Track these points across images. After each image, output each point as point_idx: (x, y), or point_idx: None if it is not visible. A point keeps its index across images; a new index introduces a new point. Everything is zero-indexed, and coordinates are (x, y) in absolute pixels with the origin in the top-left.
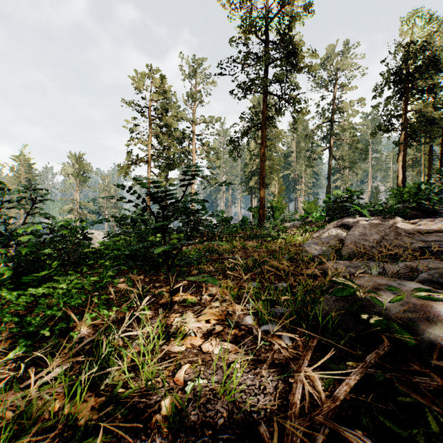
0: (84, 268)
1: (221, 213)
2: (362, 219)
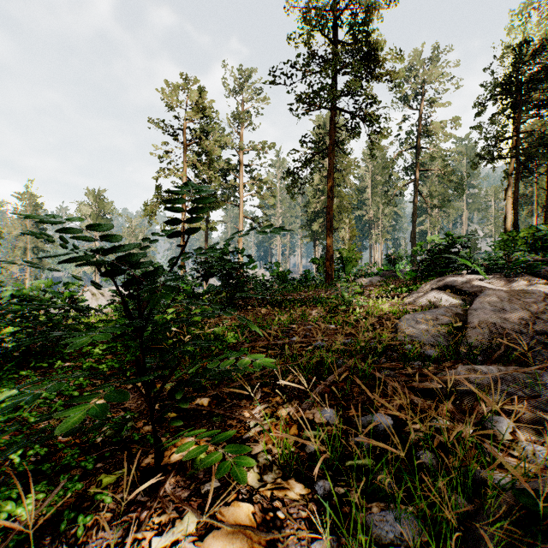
0: (59, 360)
1: (276, 265)
2: (474, 277)
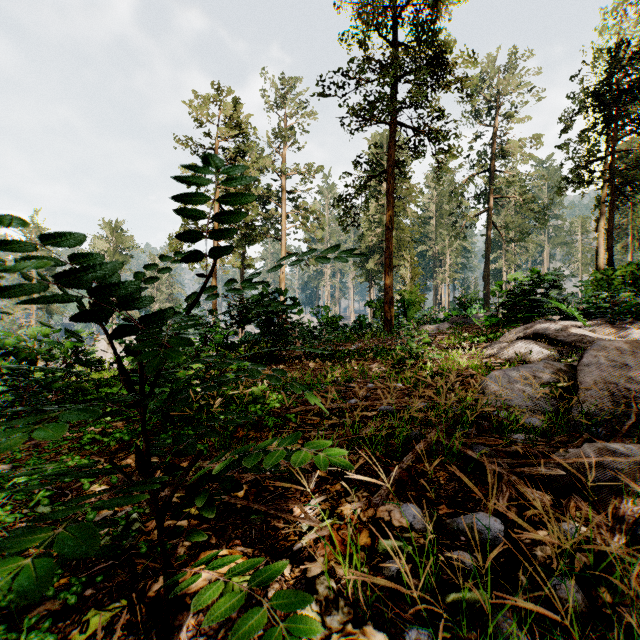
0: None
1: (325, 310)
2: (570, 323)
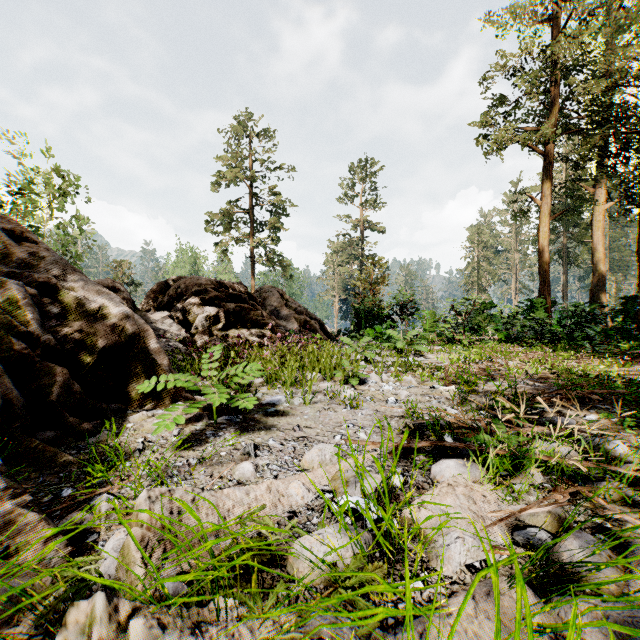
0: None
1: None
2: None
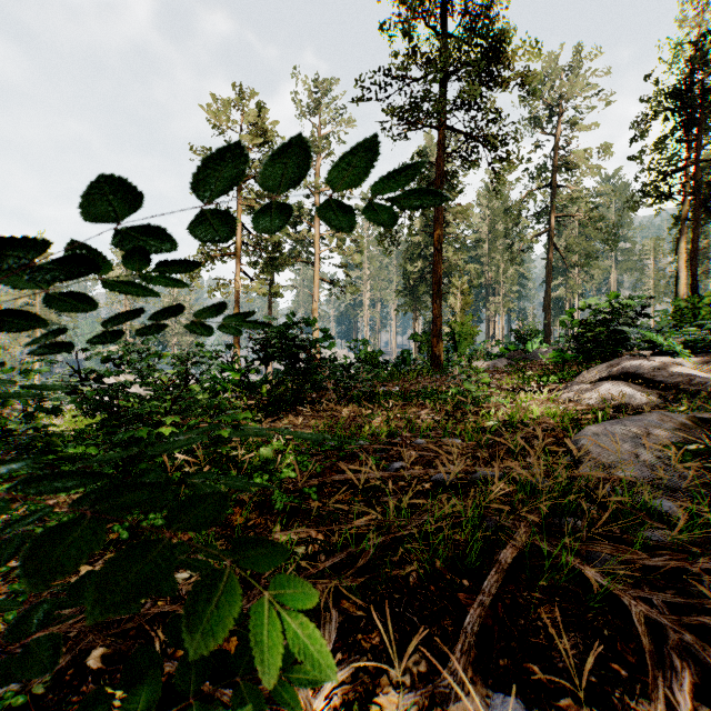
0: None
1: (364, 344)
2: (667, 360)
